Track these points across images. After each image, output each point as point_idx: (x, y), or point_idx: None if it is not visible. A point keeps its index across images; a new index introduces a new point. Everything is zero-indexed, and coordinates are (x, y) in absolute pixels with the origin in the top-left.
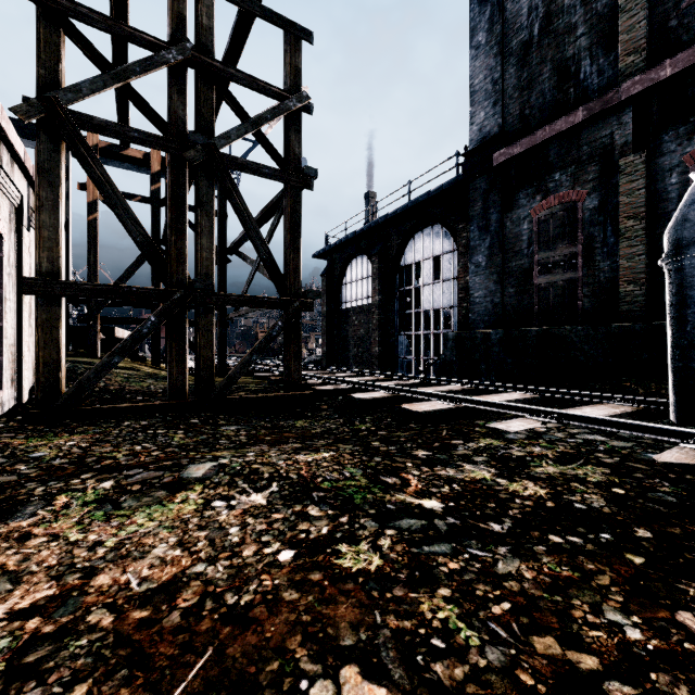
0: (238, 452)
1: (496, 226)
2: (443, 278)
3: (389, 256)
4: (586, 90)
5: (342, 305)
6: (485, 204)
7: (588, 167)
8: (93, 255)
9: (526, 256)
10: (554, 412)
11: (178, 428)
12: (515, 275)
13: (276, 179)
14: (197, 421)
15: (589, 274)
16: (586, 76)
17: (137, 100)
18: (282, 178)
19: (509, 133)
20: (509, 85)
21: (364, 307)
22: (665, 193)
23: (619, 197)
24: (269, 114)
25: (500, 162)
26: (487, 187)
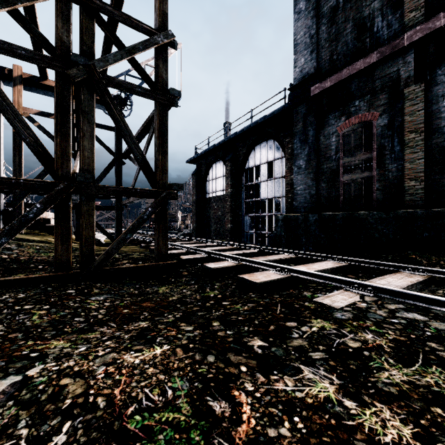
0: (74, 342)
1: (313, 139)
2: (275, 177)
3: (238, 162)
4: (379, 39)
5: (206, 195)
6: (305, 124)
7: (379, 96)
8: (18, 157)
9: (334, 161)
10: (368, 285)
11: (47, 302)
12: (326, 174)
13: (147, 97)
14: (72, 292)
15: (380, 173)
16: (379, 29)
17: (26, 25)
18: (152, 96)
19: (322, 72)
20: (322, 38)
21: (221, 197)
22: (438, 113)
23: (404, 116)
24: (141, 45)
25: (315, 93)
26: (306, 111)
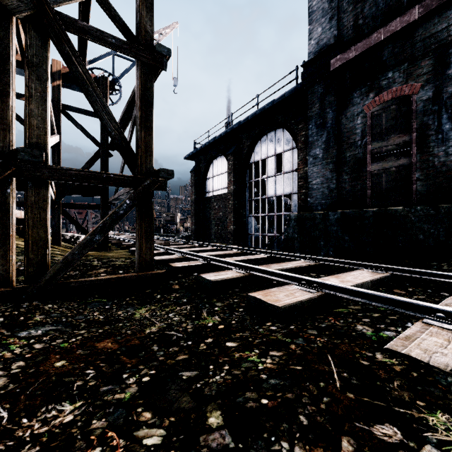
0: None
1: (332, 123)
2: (284, 171)
3: (241, 155)
4: None
5: (206, 194)
6: (322, 105)
7: (421, 62)
8: None
9: (359, 147)
10: None
11: None
12: (349, 164)
13: (124, 52)
14: None
15: (422, 159)
16: None
17: None
18: (132, 52)
19: (344, 42)
20: (344, 1)
21: (222, 195)
22: None
23: None
24: None
25: (336, 66)
26: (323, 90)
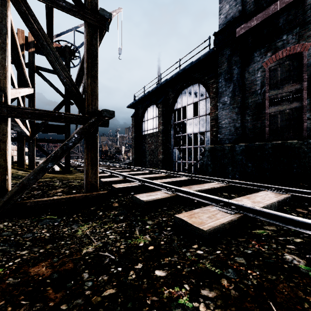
0: None
1: (237, 77)
2: (199, 115)
3: (168, 104)
4: None
5: (142, 133)
6: (230, 64)
7: None
8: None
9: (259, 95)
10: None
11: None
12: (251, 108)
13: (73, 14)
14: None
15: None
16: None
17: None
18: (79, 14)
19: (247, 14)
20: None
21: (154, 133)
22: None
23: None
24: None
25: (241, 33)
26: (230, 52)
